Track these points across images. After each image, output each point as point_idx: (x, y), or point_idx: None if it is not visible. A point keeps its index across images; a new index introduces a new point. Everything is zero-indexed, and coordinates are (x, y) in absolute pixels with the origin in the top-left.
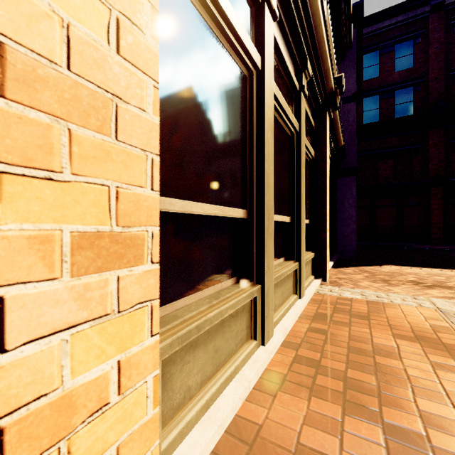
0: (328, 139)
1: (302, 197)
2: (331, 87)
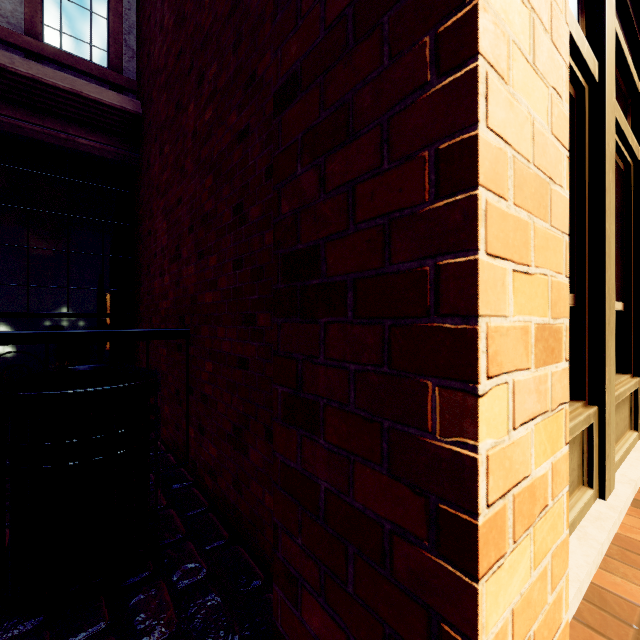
0: None
1: None
2: None
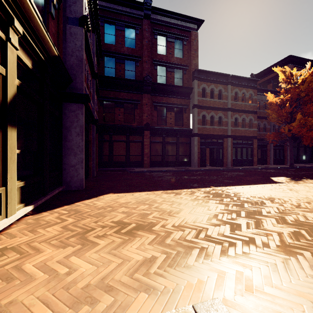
0: None
1: None
2: None
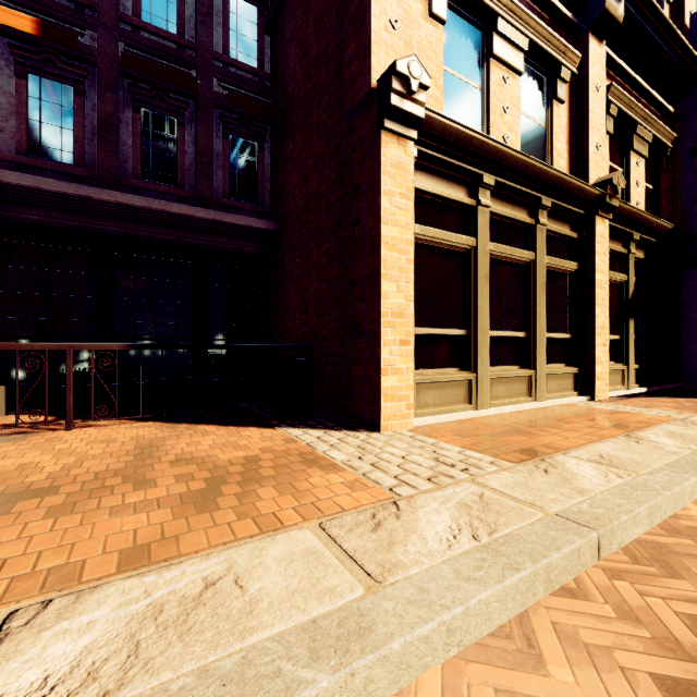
0: (604, 244)
1: (539, 315)
2: (596, 195)
